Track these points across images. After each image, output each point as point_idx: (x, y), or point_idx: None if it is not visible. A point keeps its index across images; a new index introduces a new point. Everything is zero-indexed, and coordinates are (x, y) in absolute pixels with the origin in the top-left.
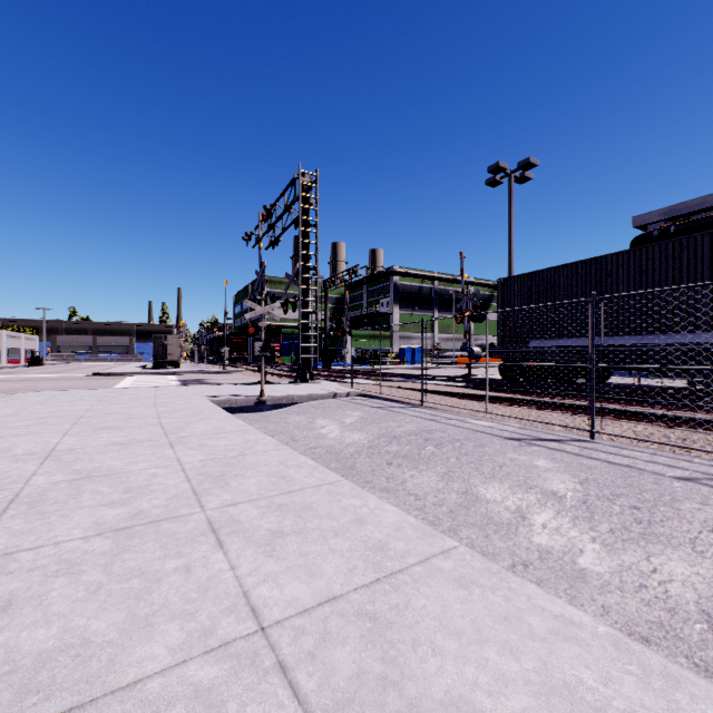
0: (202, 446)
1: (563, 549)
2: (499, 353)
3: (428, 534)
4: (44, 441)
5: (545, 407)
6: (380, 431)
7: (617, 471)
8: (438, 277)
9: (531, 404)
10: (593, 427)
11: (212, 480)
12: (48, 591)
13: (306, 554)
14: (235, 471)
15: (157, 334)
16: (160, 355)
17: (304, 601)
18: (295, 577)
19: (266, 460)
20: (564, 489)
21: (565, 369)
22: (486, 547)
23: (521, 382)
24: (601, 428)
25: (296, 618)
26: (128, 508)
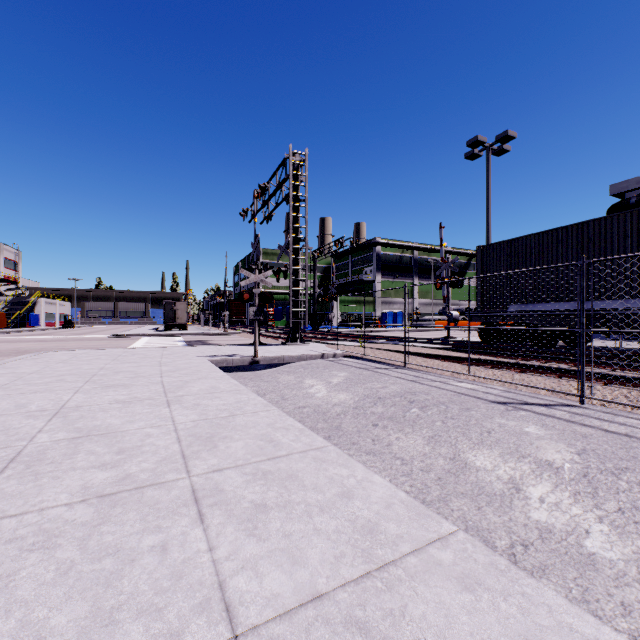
0: (196, 405)
1: (565, 529)
2: (478, 317)
3: (421, 514)
4: (56, 398)
5: (528, 370)
6: (365, 392)
7: (616, 441)
8: (417, 247)
9: (514, 367)
10: (583, 392)
11: (201, 442)
12: (18, 569)
13: (290, 534)
14: (224, 433)
15: (167, 301)
16: (170, 319)
17: (285, 598)
18: (276, 565)
19: (255, 422)
20: (560, 460)
21: (545, 332)
22: (479, 522)
23: (500, 345)
24: (591, 393)
25: (275, 624)
26: (117, 471)
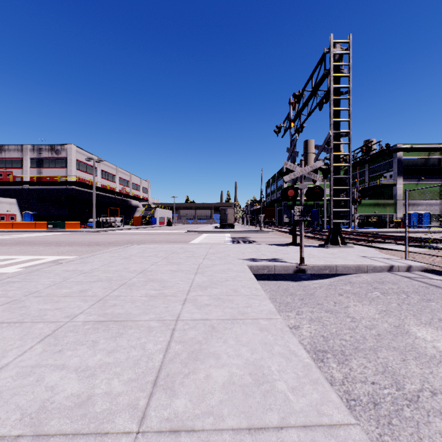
0: None
1: None
2: None
3: None
4: None
5: None
6: None
7: None
8: None
9: None
10: None
11: None
12: None
13: None
14: None
15: (222, 207)
16: (223, 220)
17: None
18: None
19: None
20: None
21: None
22: None
23: None
24: None
25: None
26: None
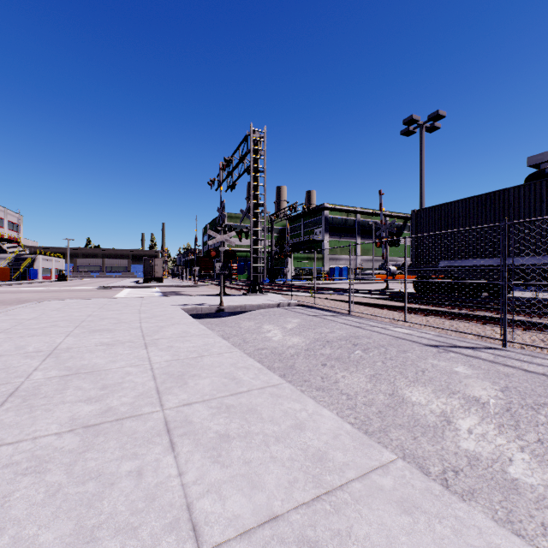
0: (169, 347)
1: (491, 457)
2: (413, 271)
3: (364, 444)
4: (50, 341)
5: (457, 317)
6: (315, 336)
7: (535, 380)
8: (360, 211)
9: (445, 315)
10: (505, 336)
11: (173, 380)
12: (13, 491)
13: (249, 461)
14: (193, 372)
15: (146, 257)
16: (149, 273)
17: (245, 519)
18: (237, 489)
19: (220, 362)
20: (486, 396)
21: (471, 284)
22: (415, 450)
23: (432, 295)
24: (512, 338)
25: (236, 542)
26: (101, 405)
